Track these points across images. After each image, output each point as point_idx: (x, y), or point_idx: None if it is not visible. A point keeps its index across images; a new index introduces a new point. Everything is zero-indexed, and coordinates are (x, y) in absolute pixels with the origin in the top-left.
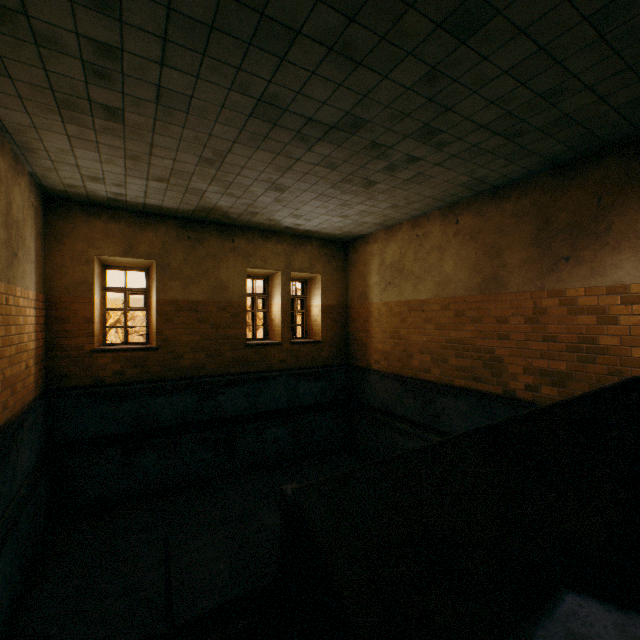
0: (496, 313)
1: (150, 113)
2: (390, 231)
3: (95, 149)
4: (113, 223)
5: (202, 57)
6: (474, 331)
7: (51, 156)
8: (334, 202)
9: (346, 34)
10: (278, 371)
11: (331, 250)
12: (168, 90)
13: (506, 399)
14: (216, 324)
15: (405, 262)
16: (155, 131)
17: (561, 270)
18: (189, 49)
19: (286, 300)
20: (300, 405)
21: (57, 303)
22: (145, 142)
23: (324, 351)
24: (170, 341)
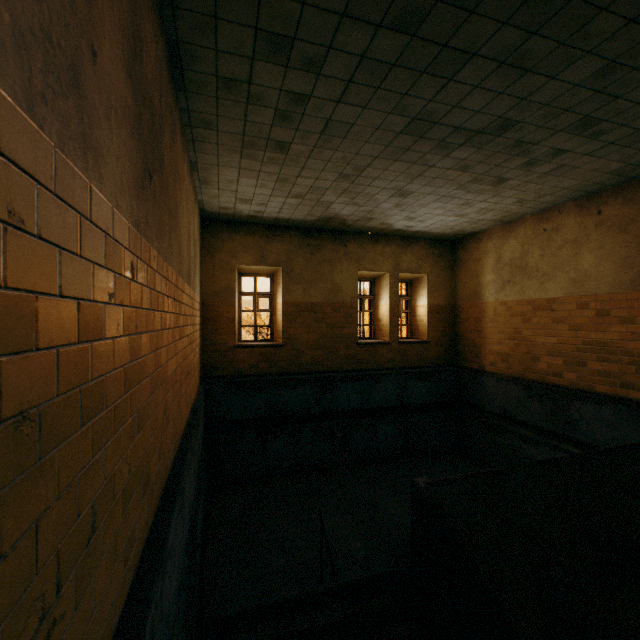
0: None
1: (312, 142)
2: (509, 227)
3: (255, 177)
4: (249, 236)
5: (375, 90)
6: (623, 332)
7: (220, 186)
8: (454, 202)
9: (523, 47)
10: (386, 370)
11: (438, 249)
12: (335, 122)
13: None
14: (331, 324)
15: (528, 259)
16: (310, 156)
17: None
18: (366, 86)
19: (394, 301)
20: (408, 404)
21: (209, 306)
22: (298, 166)
23: (431, 351)
24: (293, 339)
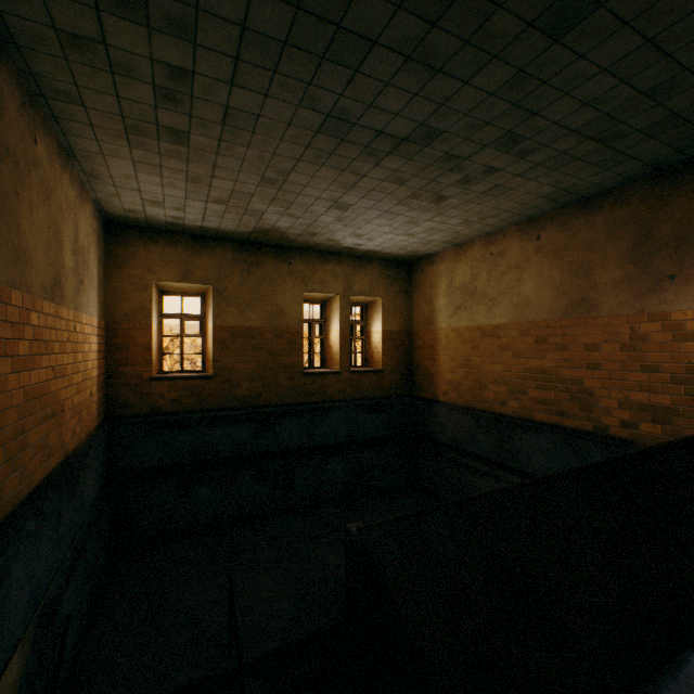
0: (585, 339)
1: (215, 134)
2: (460, 249)
3: (158, 173)
4: (170, 248)
5: (273, 74)
6: (558, 360)
7: (115, 182)
8: (400, 219)
9: (426, 40)
10: (337, 402)
11: (393, 271)
12: (235, 110)
13: (597, 436)
14: (273, 351)
15: (477, 283)
16: (219, 152)
17: (665, 290)
18: (260, 67)
19: (345, 326)
20: (360, 439)
21: (117, 330)
22: (208, 164)
23: (386, 381)
24: (226, 369)
